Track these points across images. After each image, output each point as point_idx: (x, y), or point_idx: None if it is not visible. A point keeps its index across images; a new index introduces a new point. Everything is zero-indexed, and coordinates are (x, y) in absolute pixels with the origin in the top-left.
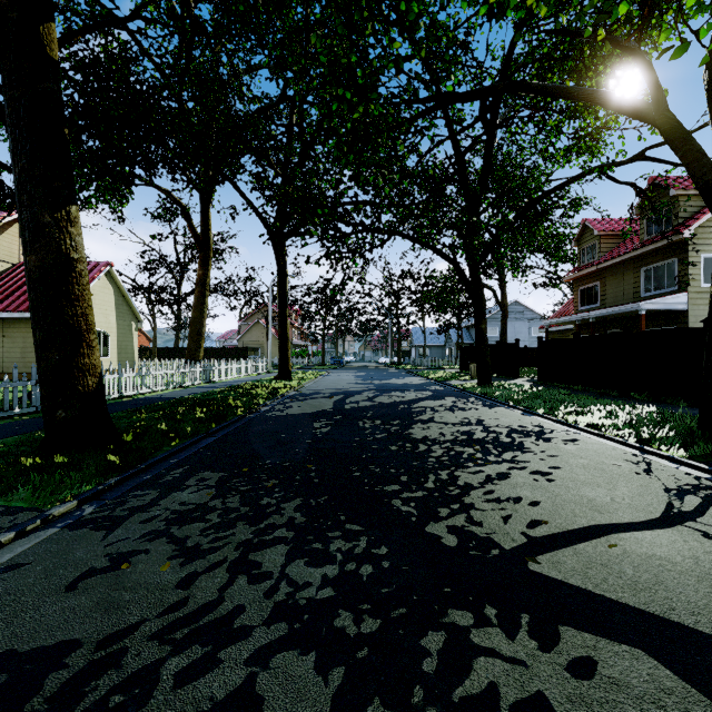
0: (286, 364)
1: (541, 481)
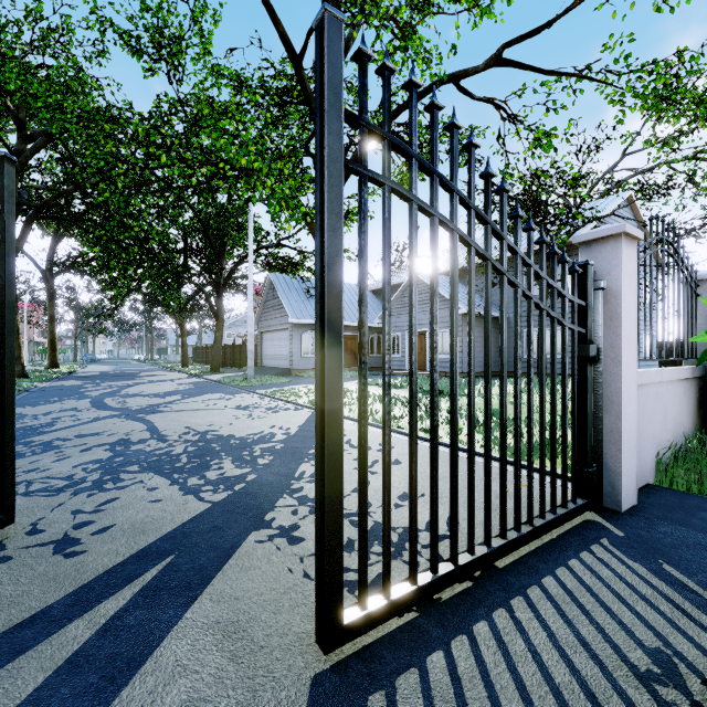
0: (56, 359)
1: (155, 377)
